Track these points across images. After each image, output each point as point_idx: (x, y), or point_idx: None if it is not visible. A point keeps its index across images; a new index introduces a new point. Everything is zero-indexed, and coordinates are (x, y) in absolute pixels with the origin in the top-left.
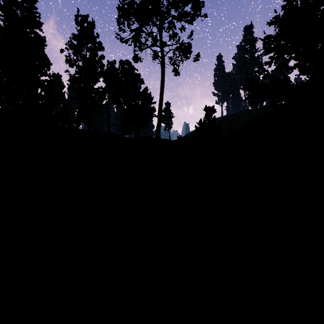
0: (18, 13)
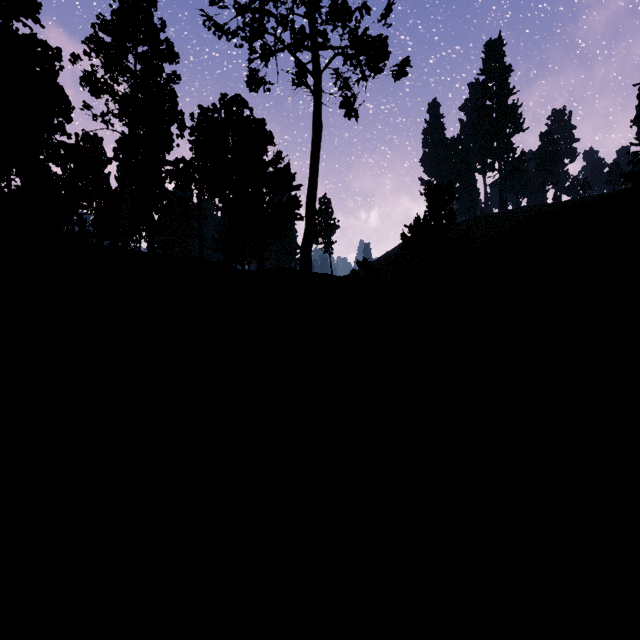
0: None
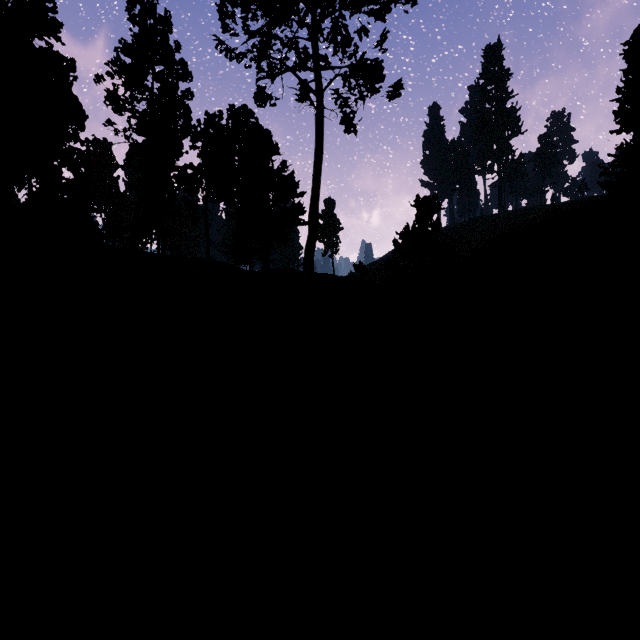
0: (7, 1)
